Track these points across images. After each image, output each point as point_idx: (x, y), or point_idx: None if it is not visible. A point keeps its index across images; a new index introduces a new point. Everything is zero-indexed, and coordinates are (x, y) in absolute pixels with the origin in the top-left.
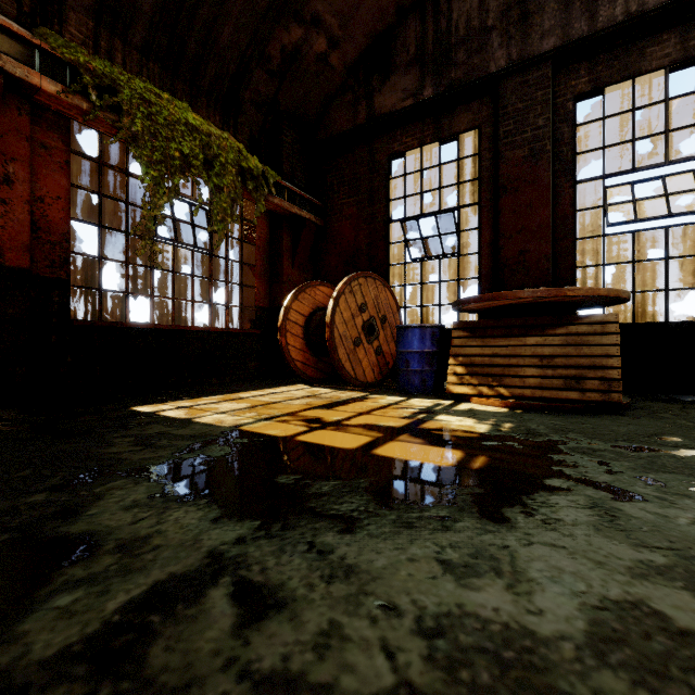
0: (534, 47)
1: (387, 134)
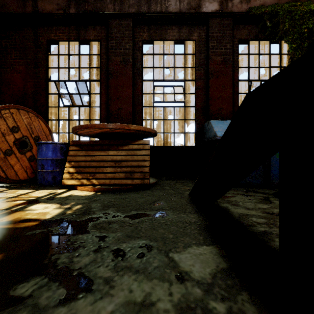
0: (126, 10)
1: (46, 26)
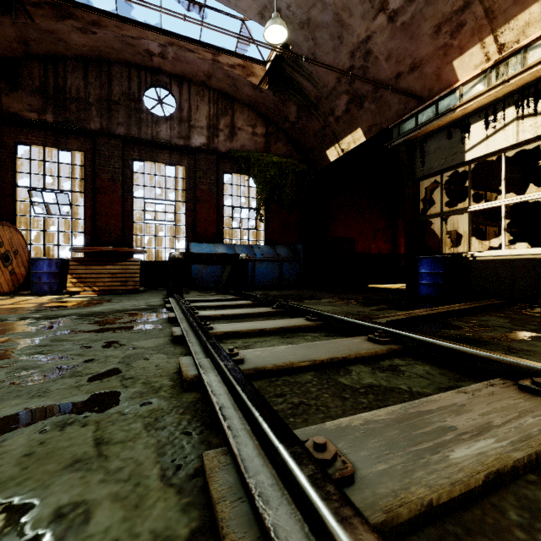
0: (115, 127)
1: (14, 126)
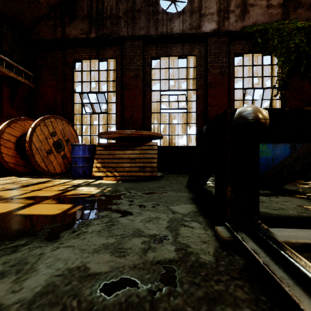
0: (137, 32)
1: (72, 48)
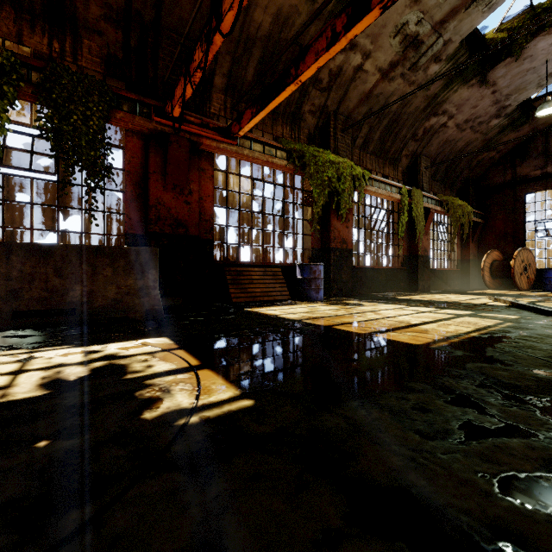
0: None
1: (524, 184)
